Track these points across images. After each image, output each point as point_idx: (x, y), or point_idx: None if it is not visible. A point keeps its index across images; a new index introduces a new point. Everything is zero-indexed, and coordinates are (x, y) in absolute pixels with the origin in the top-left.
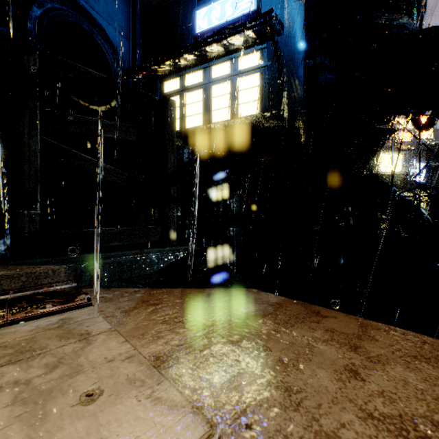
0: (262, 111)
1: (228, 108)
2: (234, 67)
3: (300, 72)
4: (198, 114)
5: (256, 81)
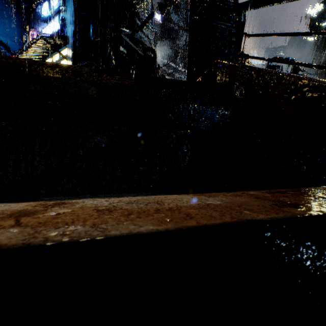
0: None
1: None
2: (60, 56)
3: (72, 57)
4: None
5: (66, 63)
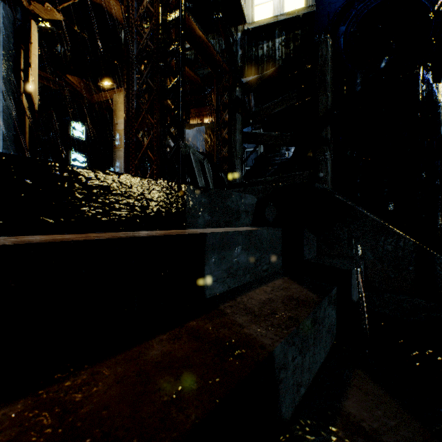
0: None
1: None
2: None
3: None
4: None
5: None
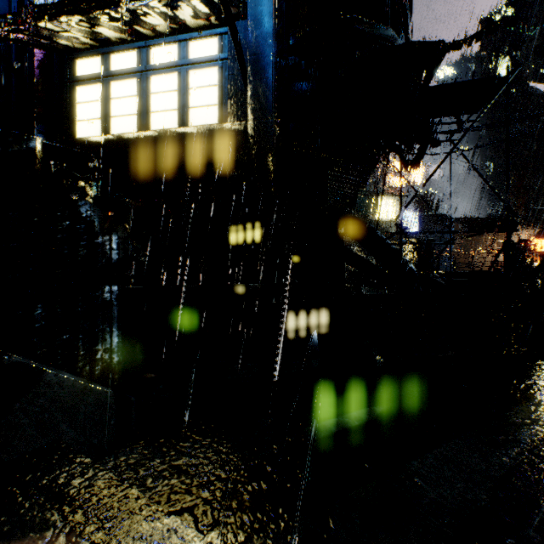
0: (221, 121)
1: (174, 111)
2: (183, 53)
3: (269, 72)
4: (130, 114)
5: (213, 78)
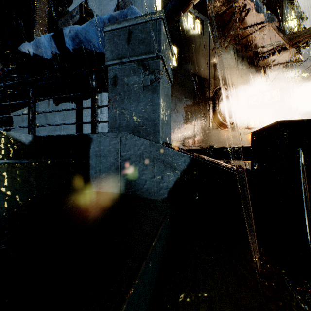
0: None
1: None
2: None
3: None
4: None
5: None
